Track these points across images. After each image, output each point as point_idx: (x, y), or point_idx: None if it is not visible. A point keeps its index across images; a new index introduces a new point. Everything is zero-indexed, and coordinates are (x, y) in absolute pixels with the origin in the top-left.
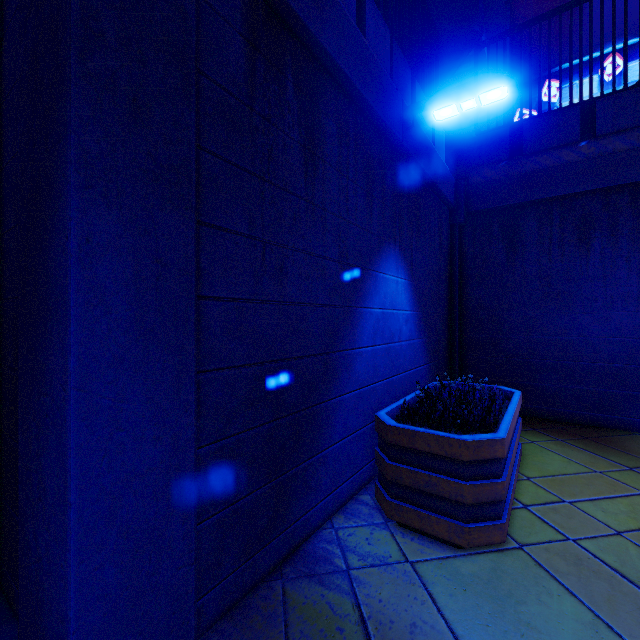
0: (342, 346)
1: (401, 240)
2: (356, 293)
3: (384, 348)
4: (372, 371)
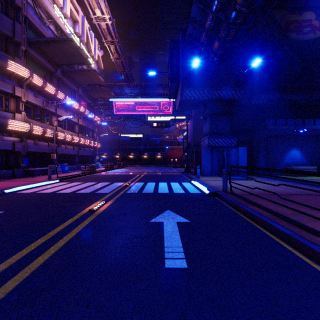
0: (281, 159)
1: (297, 146)
2: (284, 154)
3: (291, 160)
4: (288, 163)
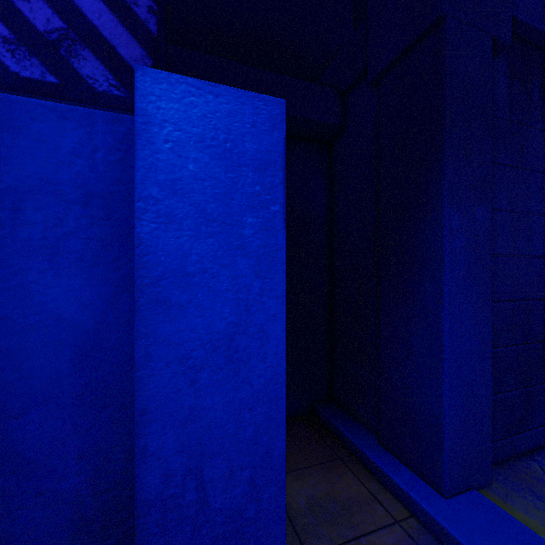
0: None
1: None
2: None
3: None
4: None
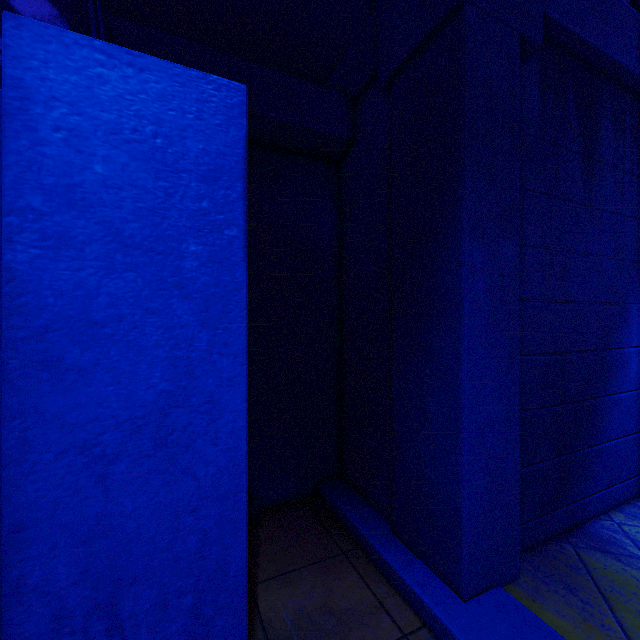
0: (617, 343)
1: None
2: (632, 289)
3: None
4: None
